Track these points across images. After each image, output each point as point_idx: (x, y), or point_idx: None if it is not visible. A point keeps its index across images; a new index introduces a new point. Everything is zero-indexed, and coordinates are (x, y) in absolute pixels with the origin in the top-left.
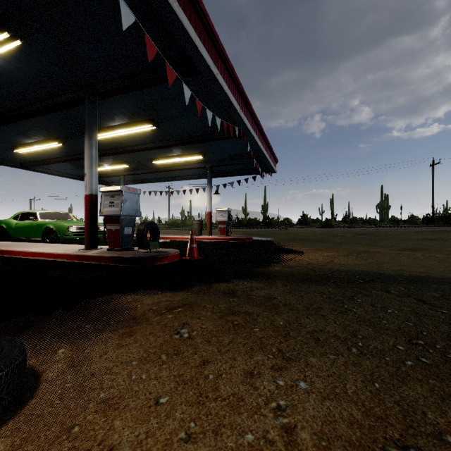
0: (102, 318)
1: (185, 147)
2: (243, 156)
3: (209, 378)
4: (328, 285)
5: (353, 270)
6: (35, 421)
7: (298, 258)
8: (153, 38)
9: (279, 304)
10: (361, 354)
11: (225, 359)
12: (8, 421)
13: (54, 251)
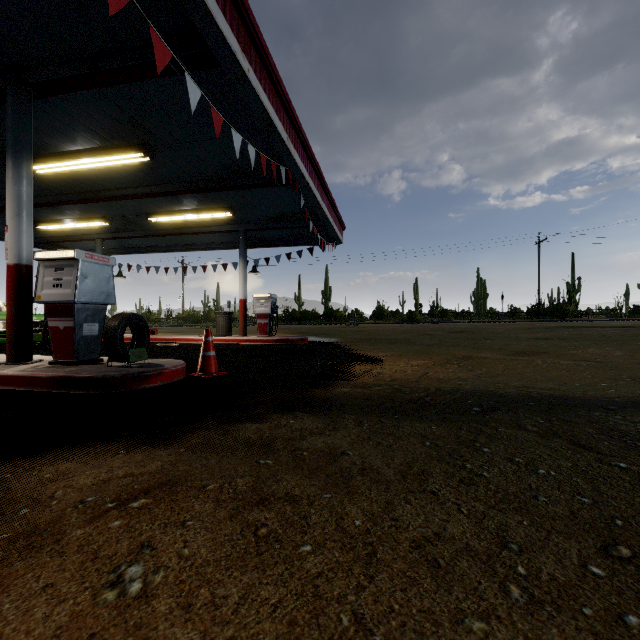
0: None
1: (203, 197)
2: (294, 216)
3: None
4: (428, 418)
5: (460, 389)
6: None
7: (376, 371)
8: None
9: (351, 468)
10: (532, 605)
11: None
12: None
13: None
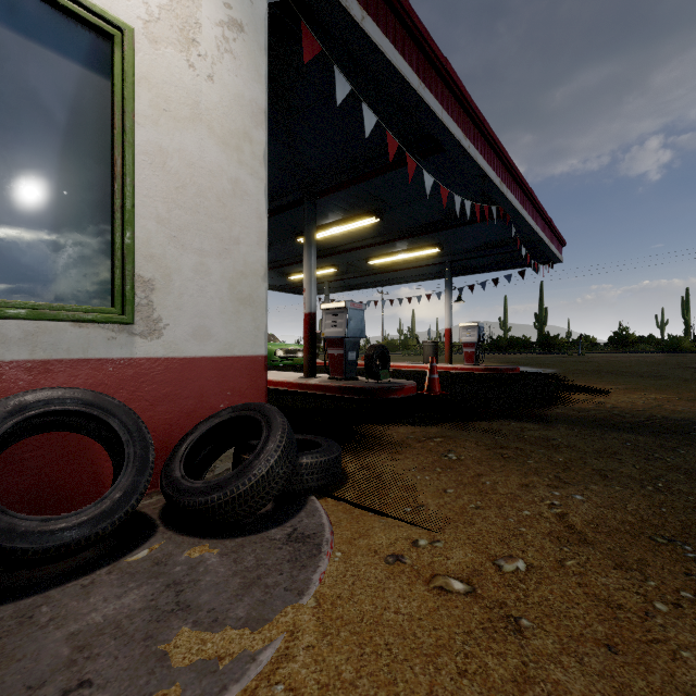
0: (362, 441)
1: (415, 239)
2: (503, 242)
3: (486, 484)
4: (639, 433)
5: (693, 419)
6: (360, 489)
7: (598, 400)
8: (388, 123)
9: (559, 445)
10: (656, 492)
11: (499, 475)
12: (342, 486)
13: (274, 379)
